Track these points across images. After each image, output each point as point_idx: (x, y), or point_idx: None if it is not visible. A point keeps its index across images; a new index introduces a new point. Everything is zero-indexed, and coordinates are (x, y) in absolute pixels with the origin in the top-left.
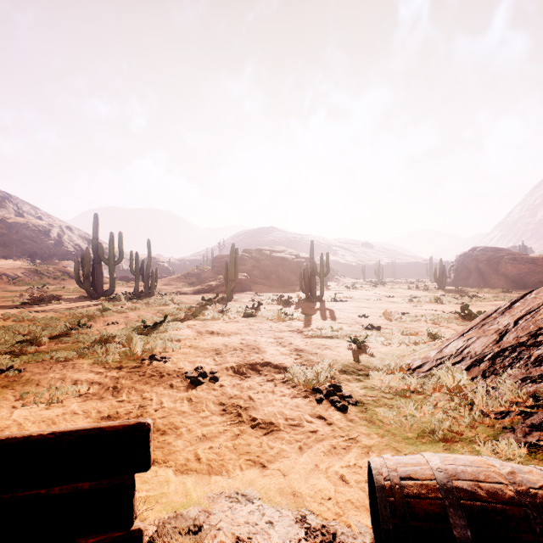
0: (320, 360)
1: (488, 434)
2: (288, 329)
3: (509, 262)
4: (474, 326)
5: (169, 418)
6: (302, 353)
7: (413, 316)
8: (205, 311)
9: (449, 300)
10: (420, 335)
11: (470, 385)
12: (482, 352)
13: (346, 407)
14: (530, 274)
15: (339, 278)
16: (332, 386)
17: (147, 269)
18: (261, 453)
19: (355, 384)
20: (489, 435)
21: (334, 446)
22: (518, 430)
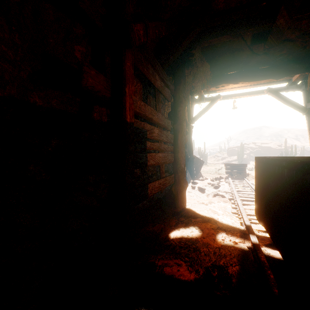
0: None
1: None
2: None
3: None
4: None
5: None
6: None
7: None
8: None
9: None
10: None
11: None
12: None
13: None
14: None
15: None
16: None
17: (203, 153)
18: None
19: None
20: None
21: None
22: None
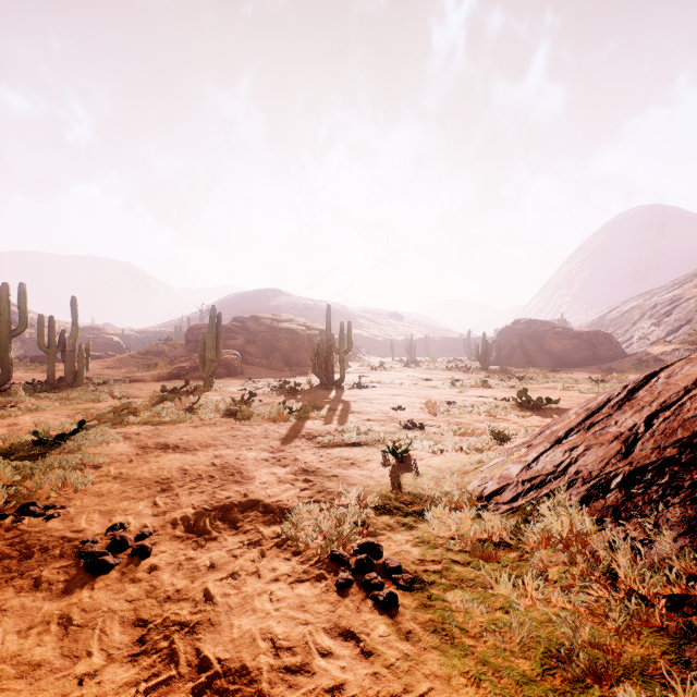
0: (343, 491)
1: (664, 650)
2: (292, 434)
3: (554, 337)
4: (576, 427)
5: None
6: (314, 477)
7: (462, 406)
8: (163, 409)
9: (497, 383)
10: (477, 434)
11: (597, 535)
12: (602, 473)
13: (395, 599)
14: (575, 351)
15: (363, 357)
16: (365, 547)
17: (70, 343)
18: None
19: (402, 536)
20: (667, 652)
21: None
22: None
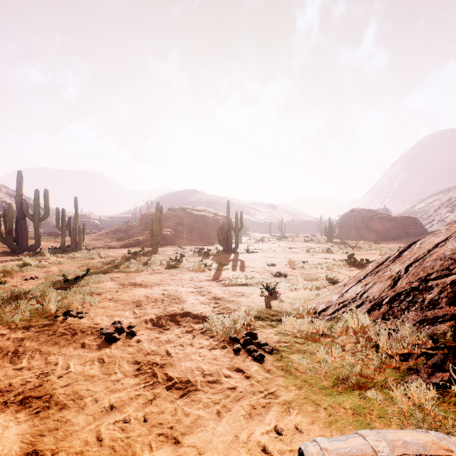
0: (236, 308)
1: (395, 377)
2: (207, 279)
3: (377, 220)
4: (369, 272)
5: (73, 386)
6: (220, 301)
7: (312, 264)
8: (130, 264)
9: (337, 250)
10: (319, 280)
11: (372, 328)
12: (379, 296)
13: (263, 356)
14: (392, 229)
15: (250, 233)
16: (248, 334)
17: (74, 225)
18: (175, 423)
19: (269, 330)
20: (397, 378)
21: (254, 406)
22: (422, 372)
